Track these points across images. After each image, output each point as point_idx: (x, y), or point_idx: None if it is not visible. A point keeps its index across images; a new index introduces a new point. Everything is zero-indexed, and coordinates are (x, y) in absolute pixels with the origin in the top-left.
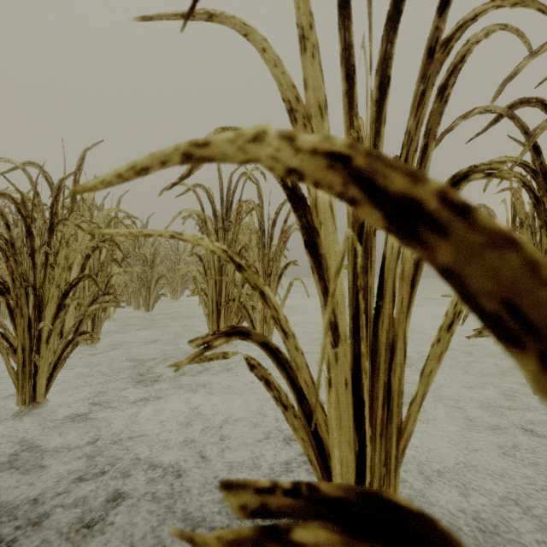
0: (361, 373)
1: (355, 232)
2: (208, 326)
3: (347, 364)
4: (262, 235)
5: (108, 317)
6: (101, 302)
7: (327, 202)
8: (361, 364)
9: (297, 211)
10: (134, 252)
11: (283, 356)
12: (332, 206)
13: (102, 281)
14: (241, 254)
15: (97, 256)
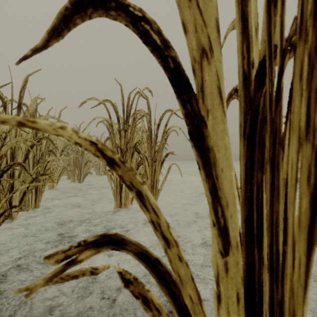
0: (256, 286)
1: (248, 121)
2: (114, 196)
3: (239, 275)
4: (150, 134)
5: (52, 187)
6: (39, 180)
7: (215, 87)
8: (256, 275)
9: (181, 97)
10: (70, 146)
11: (164, 268)
12: (221, 91)
13: (40, 166)
14: (136, 147)
15: (39, 149)
